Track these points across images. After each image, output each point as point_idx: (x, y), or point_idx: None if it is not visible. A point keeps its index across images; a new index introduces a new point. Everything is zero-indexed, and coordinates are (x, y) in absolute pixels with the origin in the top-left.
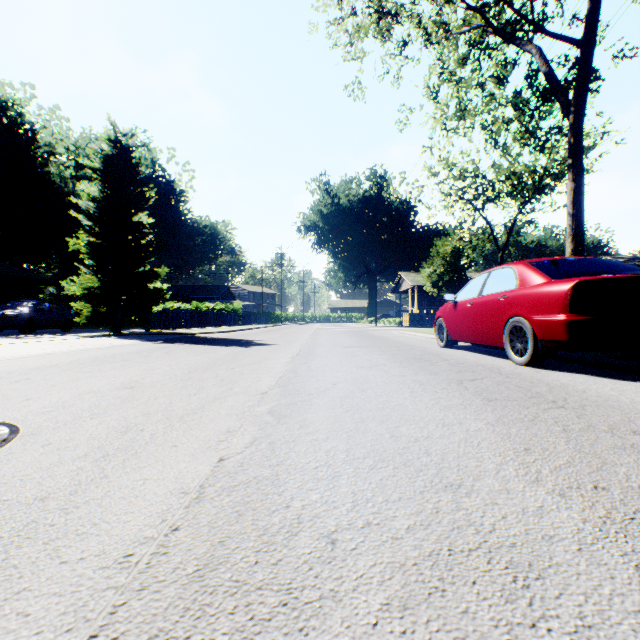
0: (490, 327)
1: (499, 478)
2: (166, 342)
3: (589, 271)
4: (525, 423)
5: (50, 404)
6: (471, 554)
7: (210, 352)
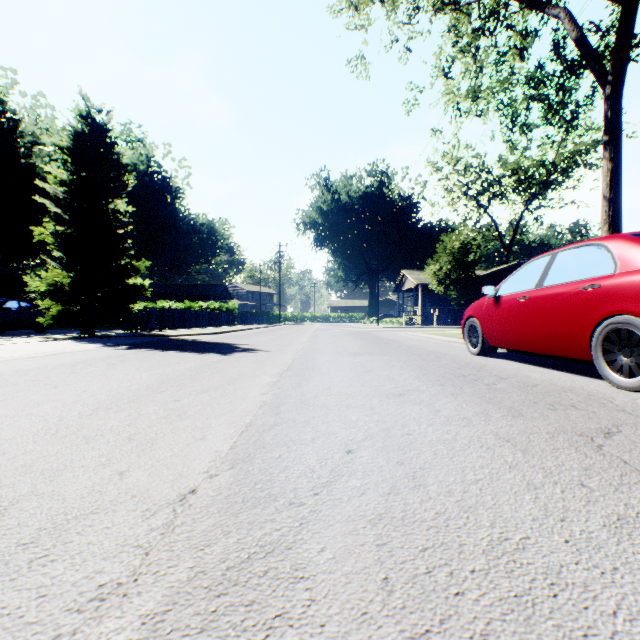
0: (563, 330)
1: None
2: (131, 347)
3: None
4: None
5: None
6: None
7: (171, 364)
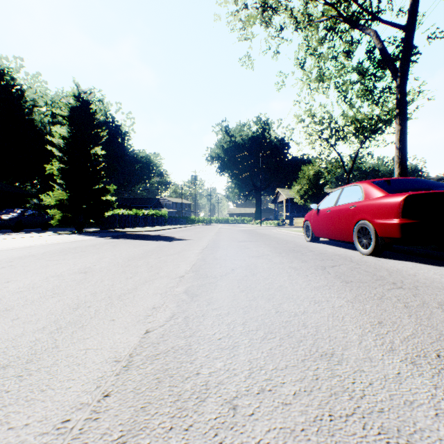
0: (343, 228)
1: (362, 348)
2: (113, 238)
3: (415, 188)
4: (375, 301)
5: (23, 285)
6: (348, 420)
7: (144, 245)
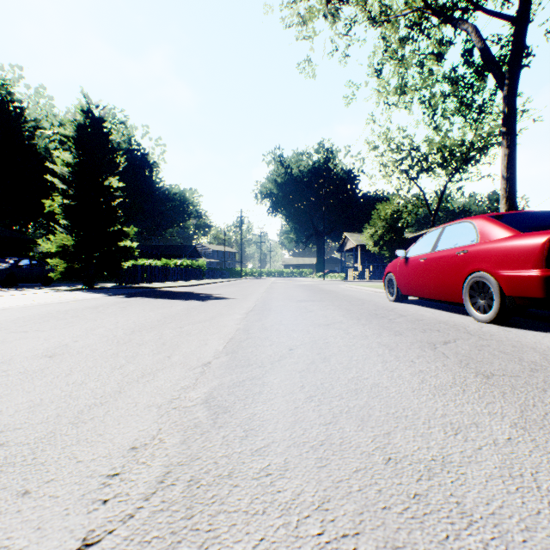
0: (446, 282)
1: None
2: (129, 296)
3: None
4: None
5: None
6: None
7: (166, 307)
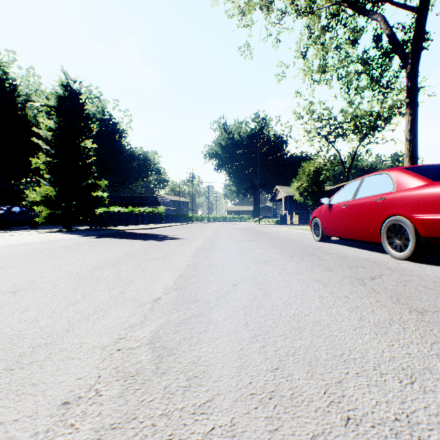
0: (366, 225)
1: None
2: (99, 237)
3: None
4: None
5: None
6: None
7: (128, 246)
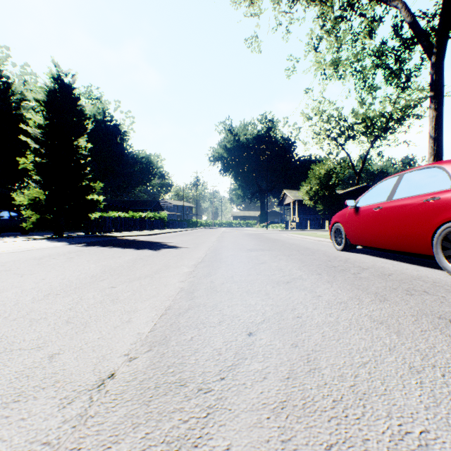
0: (410, 232)
1: None
2: (88, 245)
3: None
4: None
5: None
6: None
7: (114, 257)
